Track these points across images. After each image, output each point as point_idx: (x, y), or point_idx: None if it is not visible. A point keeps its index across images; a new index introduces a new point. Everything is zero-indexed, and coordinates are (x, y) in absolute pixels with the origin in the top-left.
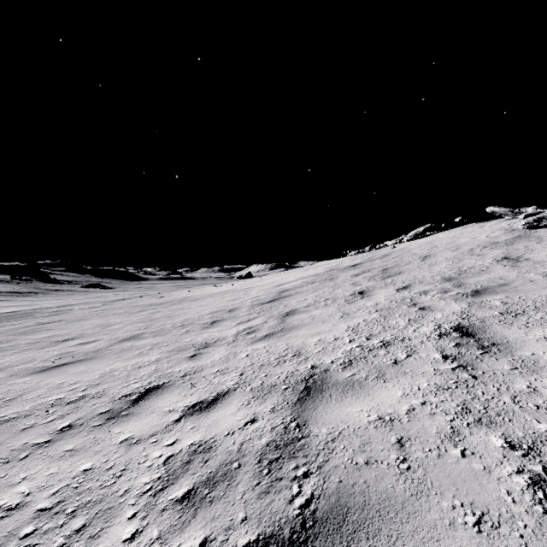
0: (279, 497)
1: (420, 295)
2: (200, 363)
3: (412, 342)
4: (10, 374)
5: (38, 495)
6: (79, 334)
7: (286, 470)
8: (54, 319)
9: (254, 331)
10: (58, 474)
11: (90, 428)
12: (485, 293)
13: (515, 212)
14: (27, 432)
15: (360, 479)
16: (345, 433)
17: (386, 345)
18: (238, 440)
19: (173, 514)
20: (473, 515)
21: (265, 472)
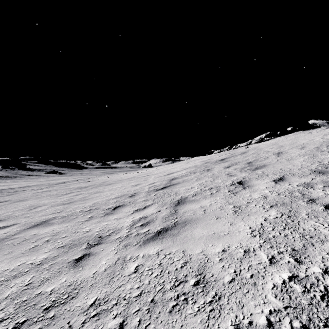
0: None
1: (306, 188)
2: (81, 277)
3: None
4: None
5: None
6: (6, 216)
7: None
8: (4, 199)
9: (148, 222)
10: None
11: None
12: None
13: None
14: None
15: None
16: None
17: None
18: None
19: None
20: None
21: None
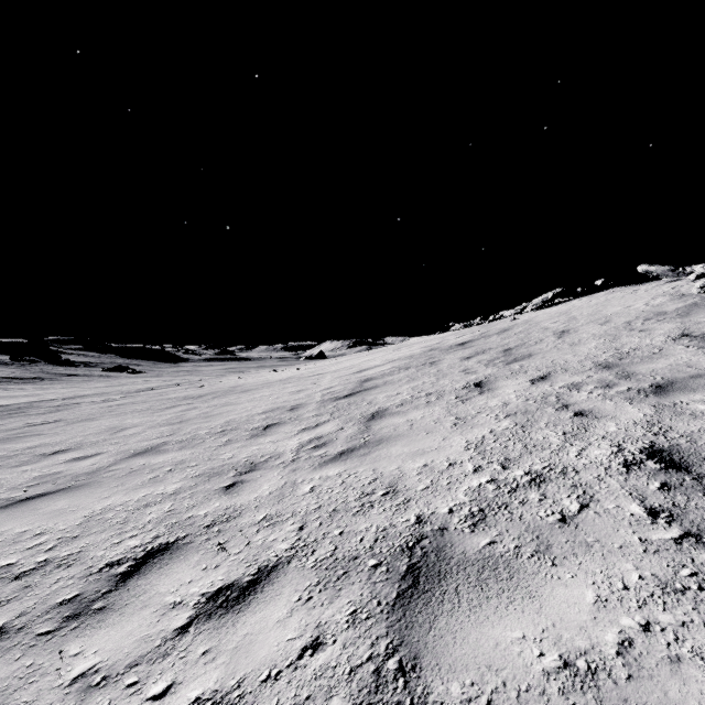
0: None
1: (569, 390)
2: (239, 501)
3: (581, 477)
4: None
5: None
6: (76, 443)
7: None
8: (51, 418)
9: (324, 443)
10: None
11: (31, 639)
12: (674, 390)
13: (678, 272)
14: None
15: None
16: (501, 704)
17: (538, 481)
18: (284, 699)
19: None
20: None
21: None
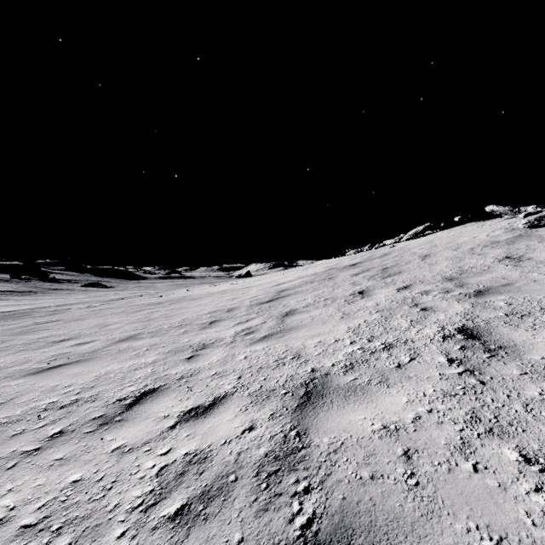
0: (278, 516)
1: (421, 295)
2: (197, 365)
3: (415, 344)
4: (4, 376)
5: (24, 509)
6: (75, 334)
7: (286, 484)
8: (51, 318)
9: (252, 331)
10: (46, 486)
11: (81, 435)
12: (489, 293)
13: (515, 211)
14: (17, 438)
15: (365, 495)
16: (348, 444)
17: (389, 348)
18: (235, 450)
19: (165, 534)
20: (490, 540)
21: (263, 486)
